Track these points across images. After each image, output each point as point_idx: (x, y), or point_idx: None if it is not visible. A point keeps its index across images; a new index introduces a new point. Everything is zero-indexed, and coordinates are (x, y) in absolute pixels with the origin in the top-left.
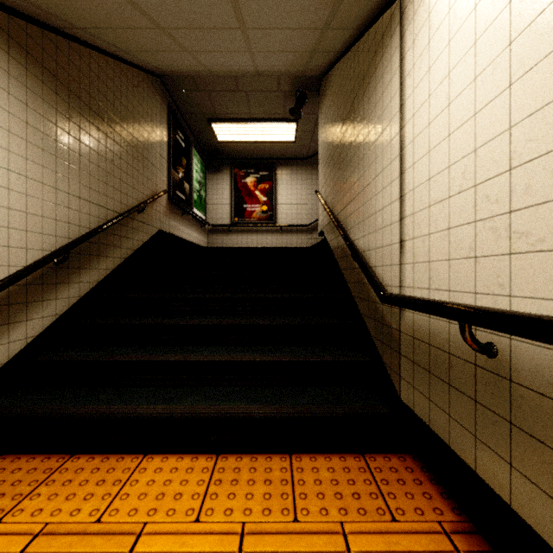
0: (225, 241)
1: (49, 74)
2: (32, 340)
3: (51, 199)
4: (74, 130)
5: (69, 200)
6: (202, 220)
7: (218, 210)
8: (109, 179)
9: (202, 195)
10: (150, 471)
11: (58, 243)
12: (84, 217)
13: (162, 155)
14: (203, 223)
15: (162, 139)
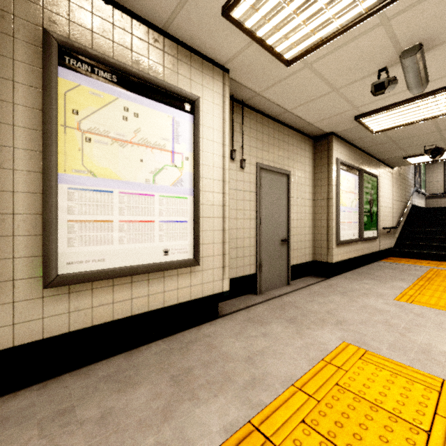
0: (439, 203)
1: (397, 173)
2: (396, 238)
3: (398, 204)
4: (400, 183)
5: (399, 203)
6: (424, 194)
7: (433, 185)
8: (403, 193)
9: (423, 179)
10: (445, 263)
11: (398, 215)
12: (400, 206)
13: (412, 173)
14: (424, 194)
15: (412, 167)
